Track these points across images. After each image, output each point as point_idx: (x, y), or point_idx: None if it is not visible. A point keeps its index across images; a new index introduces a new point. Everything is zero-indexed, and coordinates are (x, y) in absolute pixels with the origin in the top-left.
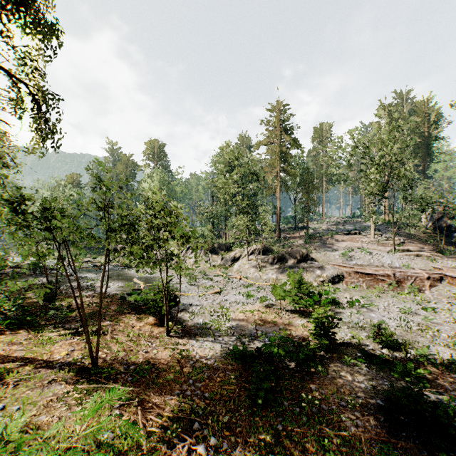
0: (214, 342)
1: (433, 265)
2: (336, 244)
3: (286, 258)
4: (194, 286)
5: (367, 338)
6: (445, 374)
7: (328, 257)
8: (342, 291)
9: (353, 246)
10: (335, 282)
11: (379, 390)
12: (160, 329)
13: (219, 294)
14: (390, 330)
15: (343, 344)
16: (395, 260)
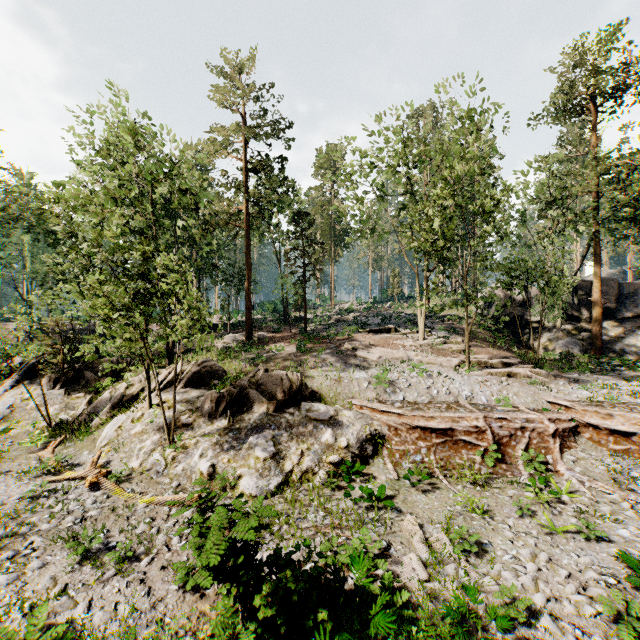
0: None
1: (549, 397)
2: (361, 353)
3: (249, 397)
4: None
5: None
6: None
7: (346, 387)
8: (390, 497)
9: (391, 358)
10: (368, 457)
11: None
12: None
13: None
14: None
15: None
16: (478, 388)
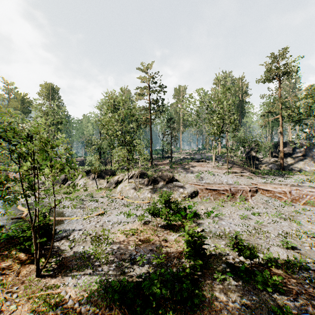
0: (92, 275)
1: (252, 182)
2: (192, 168)
3: (157, 180)
4: (80, 208)
5: (225, 246)
6: (290, 276)
7: (187, 178)
8: (198, 204)
9: (202, 170)
10: (193, 197)
11: (251, 308)
12: (31, 267)
13: (103, 215)
14: (239, 237)
15: (210, 257)
16: (229, 179)
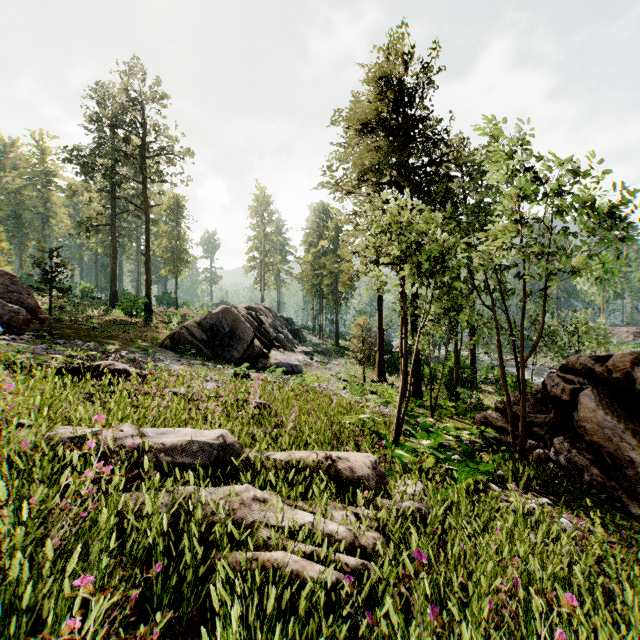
0: None
1: None
2: None
3: None
4: None
5: None
6: None
7: None
8: None
9: None
10: None
11: None
12: None
13: None
14: None
15: None
16: None
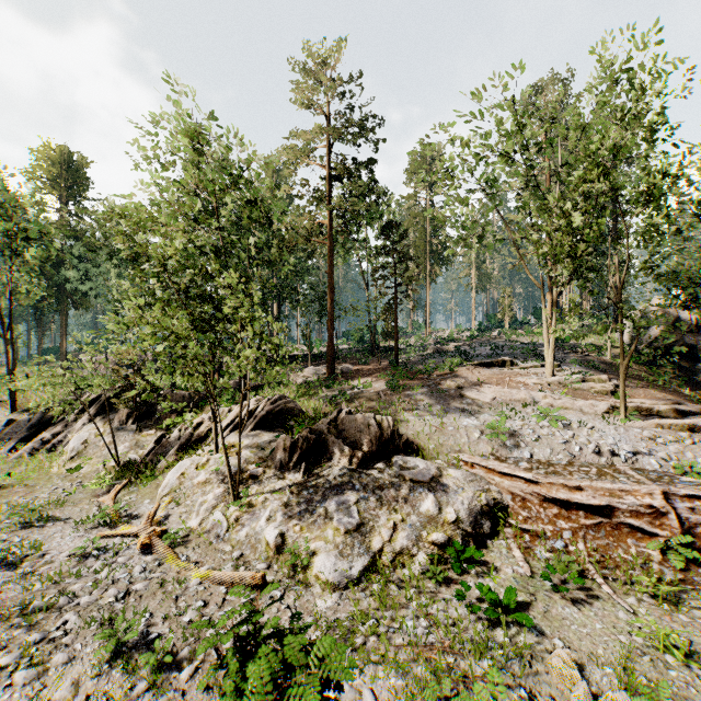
0: None
1: None
2: (468, 392)
3: (328, 446)
4: None
5: None
6: None
7: (451, 436)
8: (523, 606)
9: (509, 399)
10: (484, 536)
11: None
12: None
13: None
14: None
15: None
16: (643, 446)
